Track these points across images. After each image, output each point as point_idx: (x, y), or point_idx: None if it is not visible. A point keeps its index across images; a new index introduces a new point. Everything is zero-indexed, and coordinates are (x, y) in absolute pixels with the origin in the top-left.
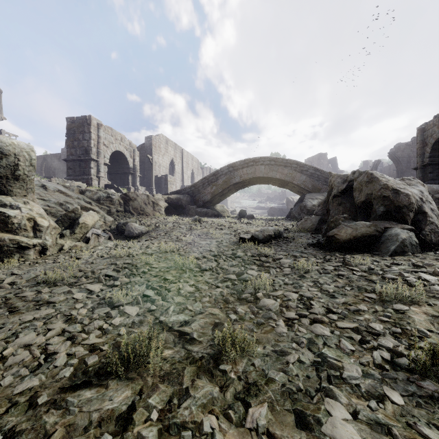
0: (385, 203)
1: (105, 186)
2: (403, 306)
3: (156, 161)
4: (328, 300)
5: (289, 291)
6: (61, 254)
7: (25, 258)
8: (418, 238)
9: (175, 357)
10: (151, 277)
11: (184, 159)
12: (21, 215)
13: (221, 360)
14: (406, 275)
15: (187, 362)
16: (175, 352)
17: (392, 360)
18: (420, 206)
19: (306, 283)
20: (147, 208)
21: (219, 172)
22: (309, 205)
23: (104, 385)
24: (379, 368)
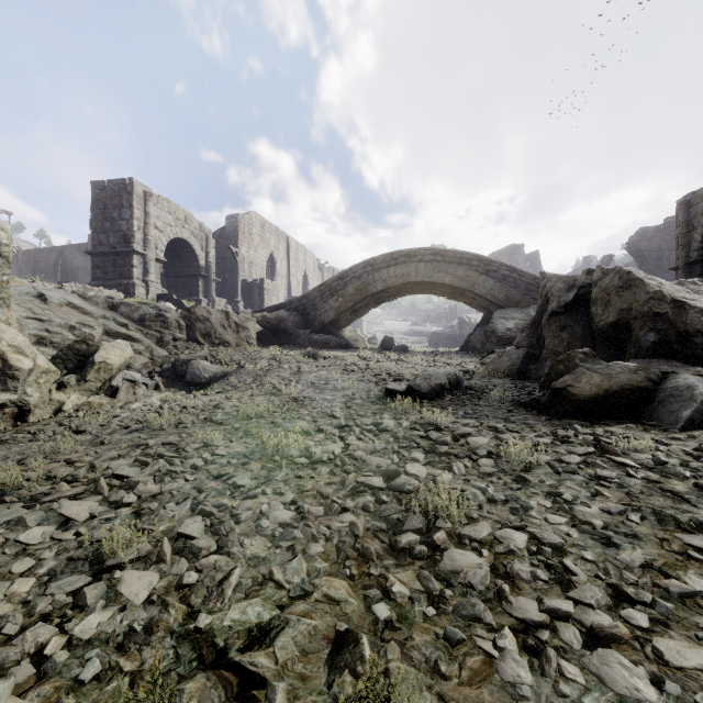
0: (657, 326)
1: (158, 297)
2: None
3: (245, 256)
4: (603, 555)
5: (506, 526)
6: (56, 420)
7: None
8: None
9: None
10: (209, 479)
11: (292, 253)
12: None
13: None
14: None
15: None
16: None
17: None
18: None
19: (534, 500)
20: (226, 334)
21: (348, 274)
22: (500, 329)
23: None
24: None
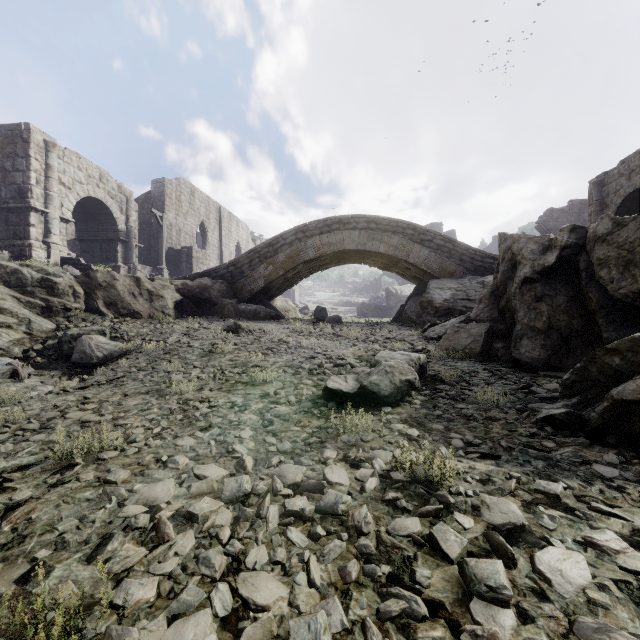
0: None
1: (63, 261)
2: None
3: (173, 223)
4: None
5: None
6: None
7: None
8: None
9: None
10: None
11: (224, 223)
12: None
13: None
14: None
15: None
16: None
17: None
18: None
19: None
20: (136, 303)
21: (279, 240)
22: (437, 300)
23: None
24: None
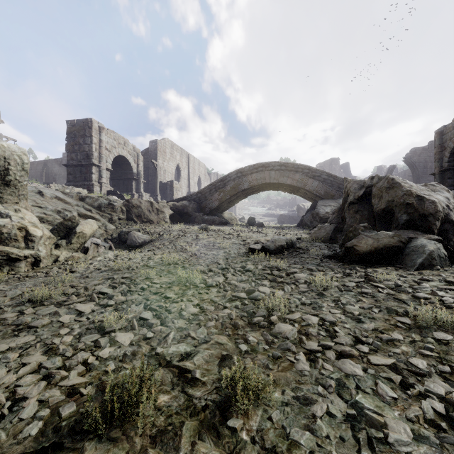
0: (408, 211)
1: (108, 192)
2: (446, 335)
3: (161, 166)
4: (355, 326)
5: (308, 314)
6: (55, 266)
7: (16, 271)
8: (446, 249)
9: (173, 405)
10: (151, 294)
11: (191, 164)
12: (11, 224)
13: (230, 411)
14: (440, 294)
15: (187, 414)
16: (172, 398)
17: (447, 414)
18: (447, 214)
19: (326, 303)
20: (151, 215)
21: (226, 178)
22: (321, 212)
23: (78, 450)
24: (433, 425)
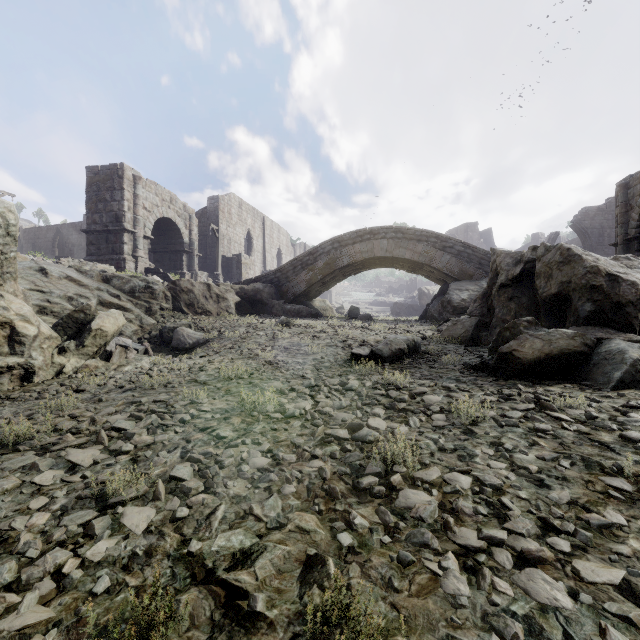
0: (594, 297)
1: (146, 270)
2: None
3: (225, 234)
4: (536, 494)
5: (453, 470)
6: (58, 380)
7: None
8: None
9: None
10: (195, 432)
11: (267, 231)
12: None
13: None
14: None
15: None
16: None
17: None
18: None
19: (479, 448)
20: (207, 304)
21: (318, 249)
22: (455, 300)
23: None
24: None
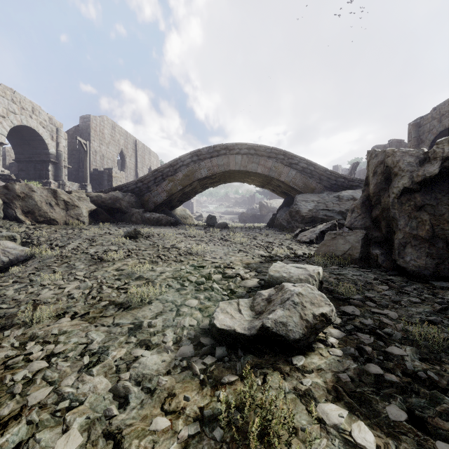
0: None
1: None
2: None
3: (97, 150)
4: None
5: None
6: None
7: None
8: None
9: None
10: None
11: (139, 152)
12: None
13: None
14: None
15: None
16: None
17: None
18: None
19: None
20: (52, 211)
21: (178, 162)
22: (303, 210)
23: None
24: None
